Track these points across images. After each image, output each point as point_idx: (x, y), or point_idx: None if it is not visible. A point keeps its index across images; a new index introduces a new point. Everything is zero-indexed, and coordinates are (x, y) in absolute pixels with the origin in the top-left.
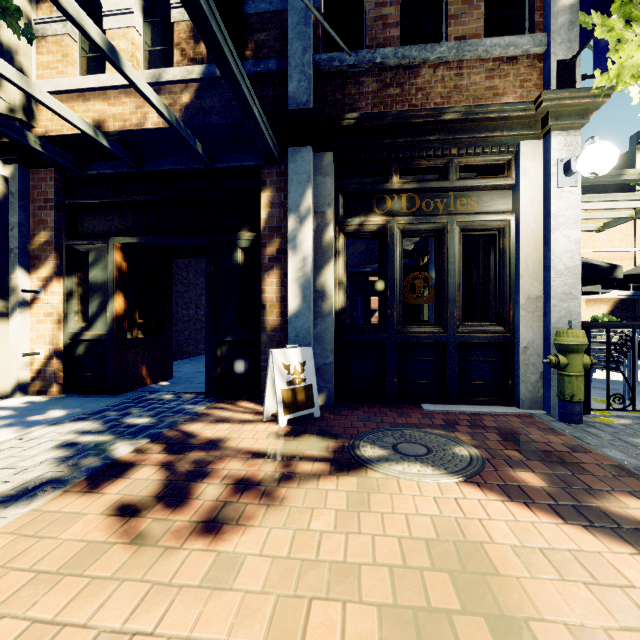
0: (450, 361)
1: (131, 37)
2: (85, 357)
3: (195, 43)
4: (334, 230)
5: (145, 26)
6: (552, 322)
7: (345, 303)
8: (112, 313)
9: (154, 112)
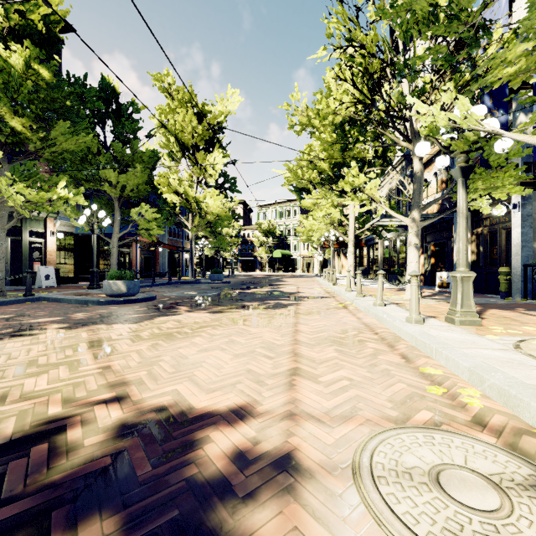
0: (497, 279)
1: (431, 187)
2: (427, 276)
3: (441, 185)
4: (470, 234)
5: (436, 180)
6: (512, 264)
7: (475, 259)
8: (430, 263)
9: (435, 207)
